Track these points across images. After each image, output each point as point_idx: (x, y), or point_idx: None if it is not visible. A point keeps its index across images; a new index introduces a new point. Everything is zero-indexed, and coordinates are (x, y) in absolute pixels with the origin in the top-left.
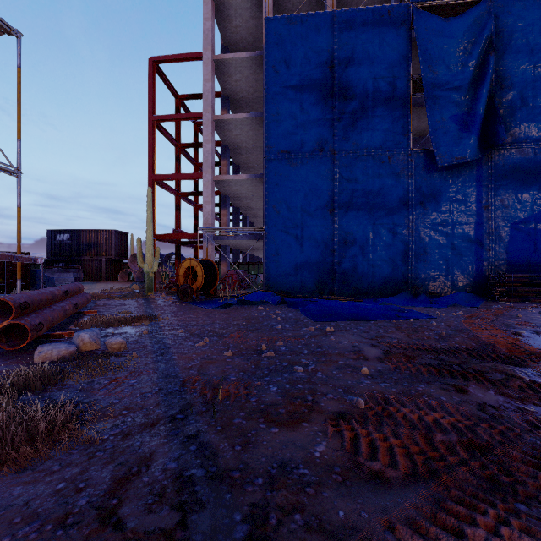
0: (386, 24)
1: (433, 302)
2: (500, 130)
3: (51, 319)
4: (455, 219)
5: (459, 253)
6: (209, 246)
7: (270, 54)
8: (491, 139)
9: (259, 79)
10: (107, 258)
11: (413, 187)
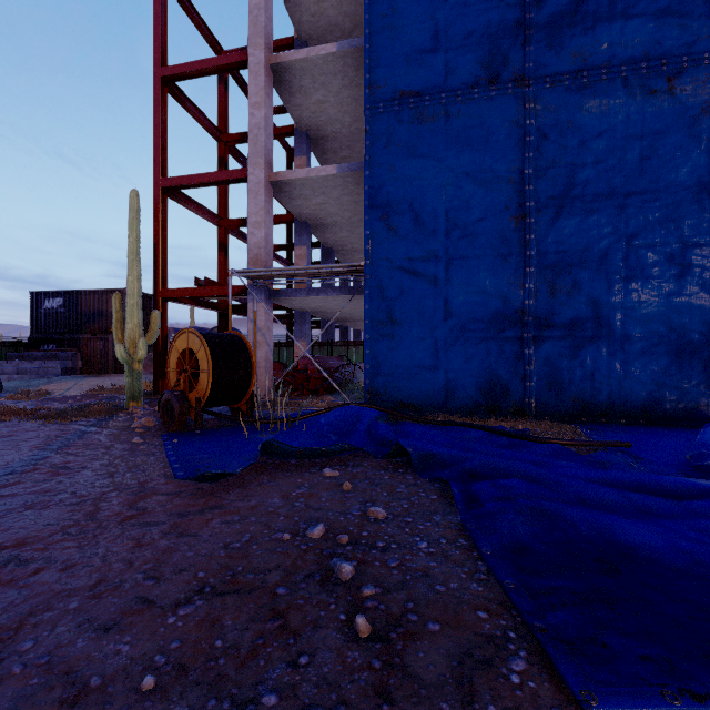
0: None
1: None
2: None
3: None
4: None
5: None
6: (259, 309)
7: None
8: None
9: None
10: None
11: None
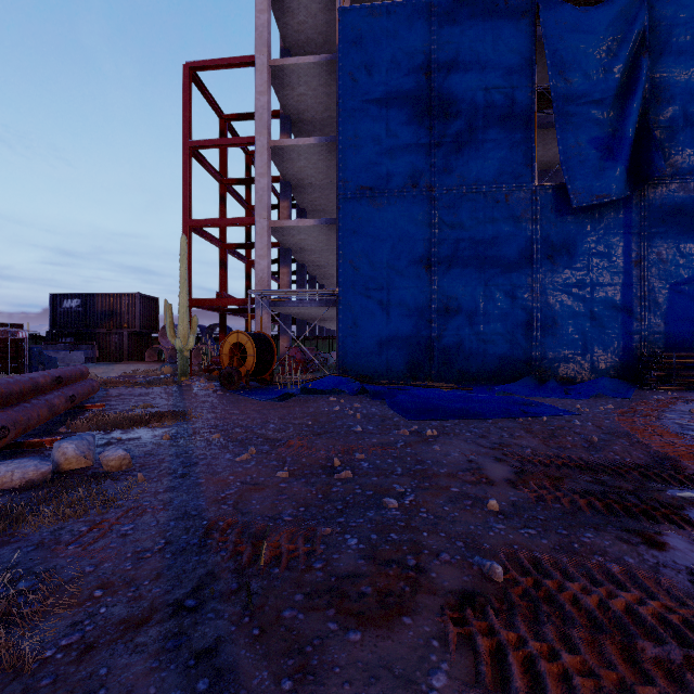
0: (502, 16)
1: (568, 391)
2: (657, 158)
3: (26, 421)
4: (595, 278)
5: (600, 324)
6: (264, 315)
7: (346, 57)
8: (644, 171)
9: (332, 92)
10: (130, 331)
11: (539, 235)
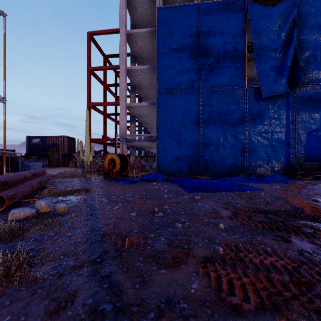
0: (231, 11)
1: (260, 180)
2: (301, 75)
3: (22, 192)
4: (273, 129)
5: (275, 150)
6: (123, 146)
7: (160, 29)
8: (295, 81)
9: (154, 45)
10: (62, 153)
11: (247, 110)
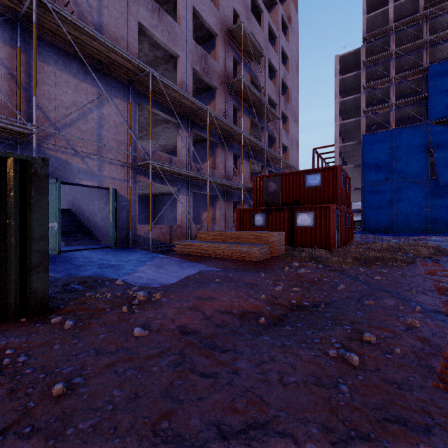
0: (416, 132)
1: (429, 234)
2: None
3: None
4: None
5: None
6: None
7: (365, 147)
8: None
9: (358, 146)
10: None
11: (429, 192)
